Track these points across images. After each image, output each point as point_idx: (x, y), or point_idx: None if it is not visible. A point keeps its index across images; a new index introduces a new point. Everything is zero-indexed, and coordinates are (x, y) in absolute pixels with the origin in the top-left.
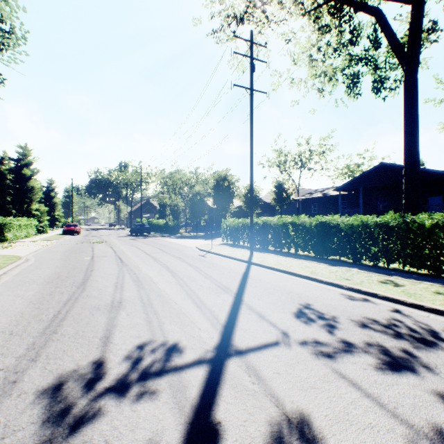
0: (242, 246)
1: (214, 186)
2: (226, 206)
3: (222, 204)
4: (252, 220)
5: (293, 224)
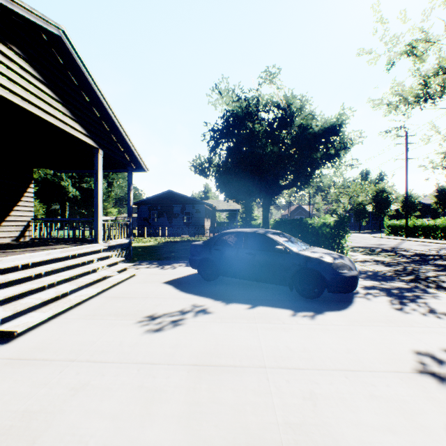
0: (400, 236)
1: (373, 197)
2: (383, 211)
3: (380, 209)
4: (406, 222)
5: (433, 224)
